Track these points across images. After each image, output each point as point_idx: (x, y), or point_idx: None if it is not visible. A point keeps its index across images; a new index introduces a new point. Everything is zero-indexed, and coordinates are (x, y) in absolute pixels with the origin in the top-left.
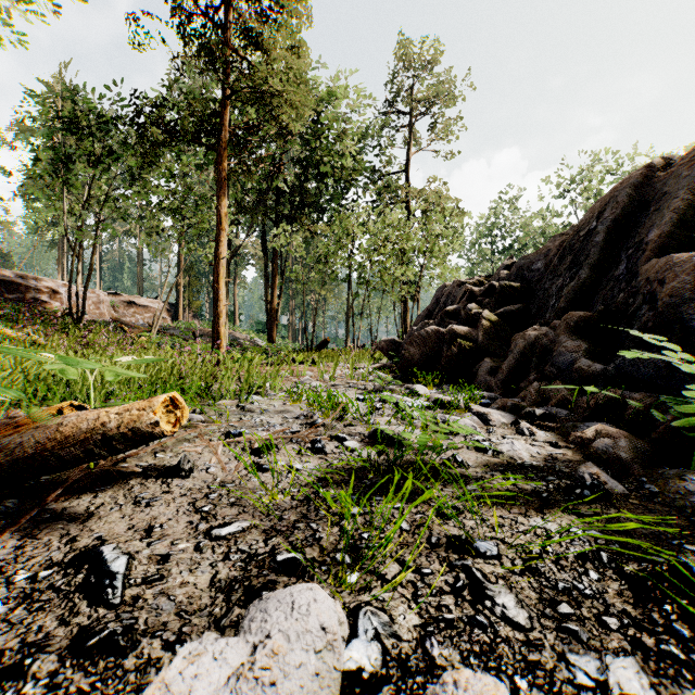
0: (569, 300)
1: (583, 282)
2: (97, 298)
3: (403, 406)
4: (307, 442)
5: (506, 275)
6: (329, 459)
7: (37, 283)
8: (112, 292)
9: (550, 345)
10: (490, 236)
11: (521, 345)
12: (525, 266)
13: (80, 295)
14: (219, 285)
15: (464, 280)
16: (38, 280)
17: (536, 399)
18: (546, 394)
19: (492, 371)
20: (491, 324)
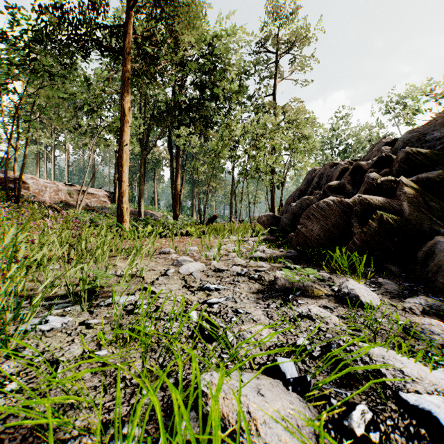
0: None
1: None
2: (56, 187)
3: None
4: None
5: (390, 149)
6: None
7: (10, 176)
8: (68, 184)
9: None
10: (331, 143)
11: None
12: (413, 139)
13: (44, 185)
14: (123, 168)
15: (336, 162)
16: (11, 174)
17: None
18: None
19: None
20: (414, 192)
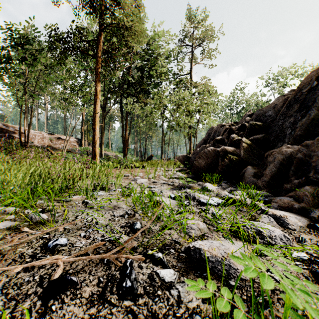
0: (303, 129)
1: (312, 118)
2: (42, 135)
3: (292, 295)
4: (118, 266)
5: (249, 119)
6: (138, 315)
7: (12, 128)
8: (50, 133)
9: (304, 158)
10: (230, 106)
11: (280, 158)
12: (260, 114)
13: (34, 134)
14: (95, 127)
15: (223, 124)
16: (13, 127)
17: (311, 200)
18: (318, 196)
19: (255, 175)
20: (247, 145)
